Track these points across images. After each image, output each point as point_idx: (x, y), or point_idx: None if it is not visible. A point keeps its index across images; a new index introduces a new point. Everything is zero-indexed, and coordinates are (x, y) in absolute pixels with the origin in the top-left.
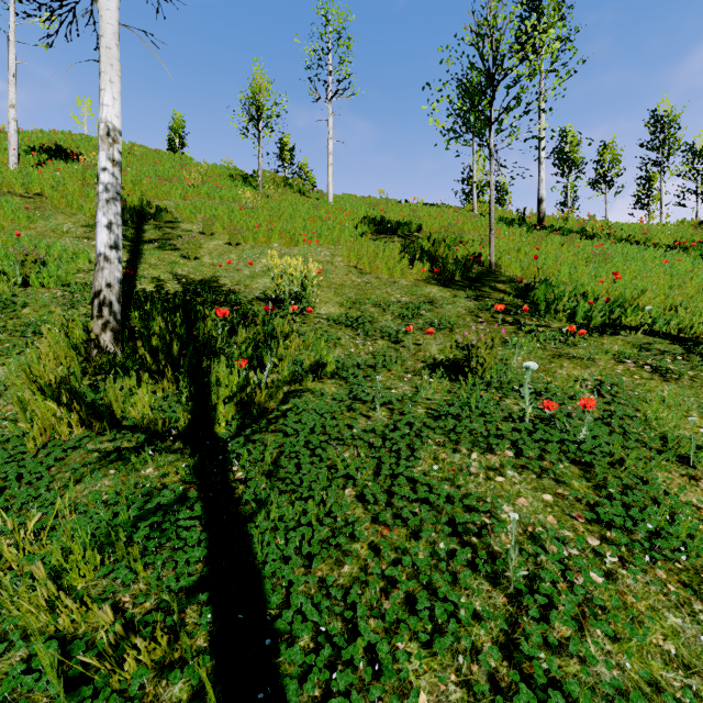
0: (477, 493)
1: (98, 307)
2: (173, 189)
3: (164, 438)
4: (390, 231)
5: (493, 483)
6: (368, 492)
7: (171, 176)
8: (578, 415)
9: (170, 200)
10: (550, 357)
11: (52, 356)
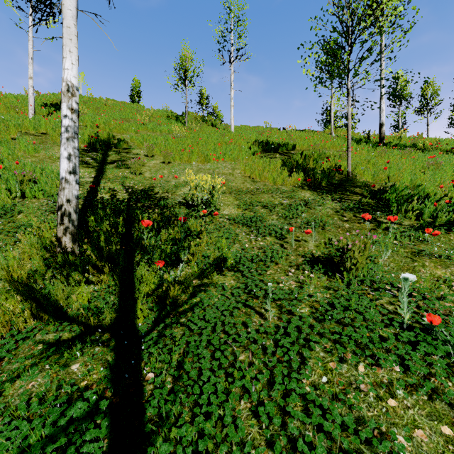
0: (372, 423)
1: (60, 216)
2: (130, 126)
3: (95, 330)
4: (273, 150)
5: (385, 405)
6: (262, 411)
7: (130, 118)
8: (453, 322)
9: (128, 134)
10: (411, 255)
11: (27, 253)
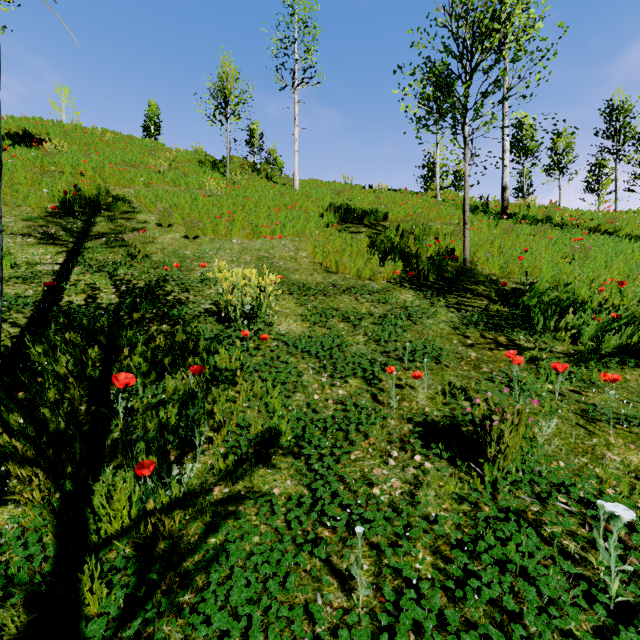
0: None
1: None
2: (137, 176)
3: None
4: (356, 219)
5: None
6: None
7: (139, 162)
8: None
9: (133, 187)
10: (583, 420)
11: None
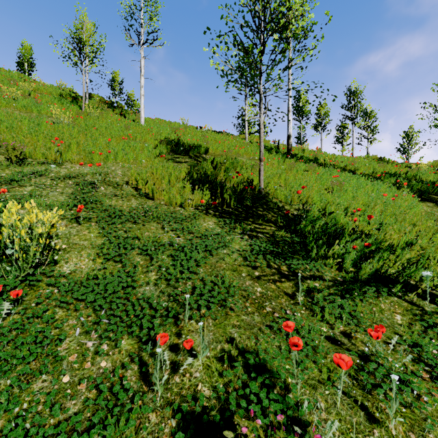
0: None
1: None
2: None
3: None
4: (183, 152)
5: None
6: None
7: None
8: None
9: None
10: (359, 389)
11: None
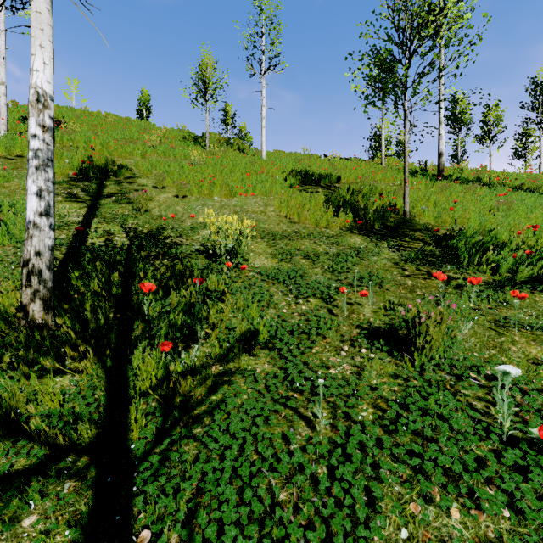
0: None
1: (26, 275)
2: (135, 149)
3: (67, 452)
4: (314, 182)
5: None
6: None
7: (136, 138)
8: None
9: (132, 158)
10: (495, 326)
11: None
